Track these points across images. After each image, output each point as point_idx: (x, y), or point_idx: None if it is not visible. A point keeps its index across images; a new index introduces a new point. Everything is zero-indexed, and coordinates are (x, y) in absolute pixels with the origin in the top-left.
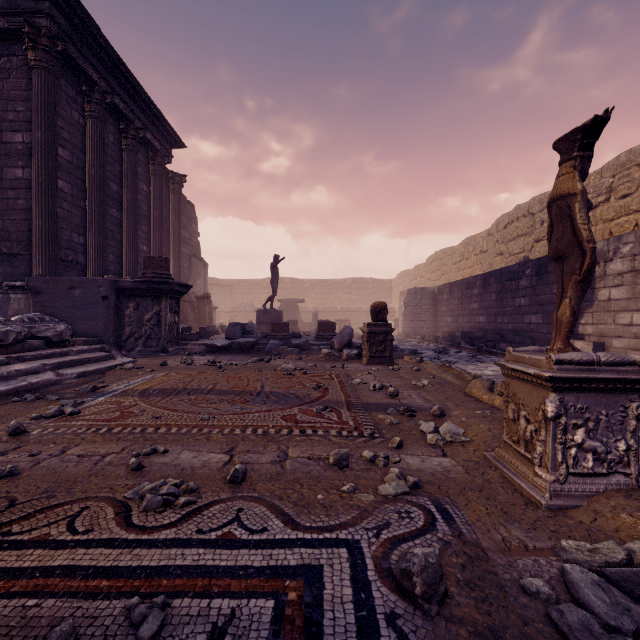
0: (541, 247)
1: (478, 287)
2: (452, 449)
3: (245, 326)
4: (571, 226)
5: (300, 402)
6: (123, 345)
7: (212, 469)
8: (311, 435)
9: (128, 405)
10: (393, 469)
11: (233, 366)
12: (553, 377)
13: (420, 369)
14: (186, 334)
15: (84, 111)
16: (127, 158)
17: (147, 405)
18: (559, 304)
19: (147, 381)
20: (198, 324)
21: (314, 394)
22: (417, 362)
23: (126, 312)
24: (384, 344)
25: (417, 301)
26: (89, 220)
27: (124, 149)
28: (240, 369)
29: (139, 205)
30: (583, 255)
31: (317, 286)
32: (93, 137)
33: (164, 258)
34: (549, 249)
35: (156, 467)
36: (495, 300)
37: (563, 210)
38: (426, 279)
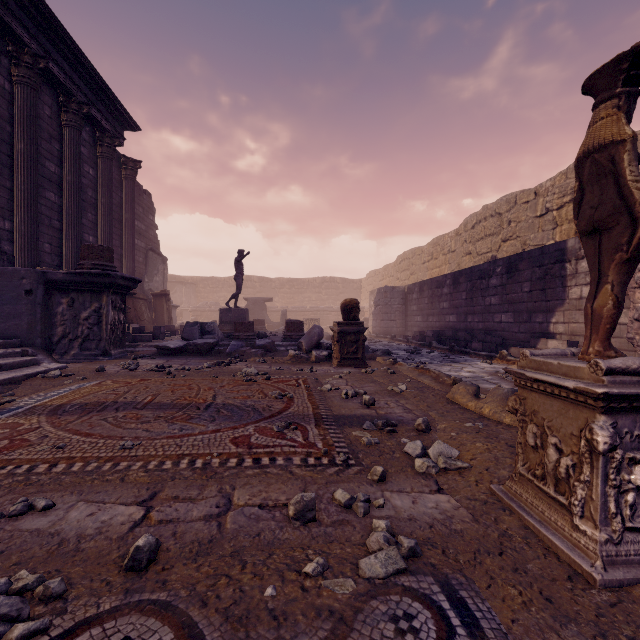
0: (508, 247)
1: (448, 286)
2: (448, 480)
3: (204, 326)
4: (615, 186)
5: (258, 417)
6: (54, 348)
7: (110, 538)
8: (267, 466)
9: (26, 429)
10: (378, 522)
11: (185, 371)
12: (609, 394)
13: (395, 371)
14: (136, 335)
15: (11, 75)
16: (68, 135)
17: (53, 428)
18: (595, 292)
19: (70, 393)
20: (155, 324)
21: (276, 405)
22: (391, 364)
23: (58, 309)
24: (356, 344)
25: (387, 300)
26: (17, 202)
27: (64, 125)
28: (193, 375)
29: (84, 190)
30: (633, 224)
31: (286, 285)
32: (22, 106)
33: (106, 247)
34: (580, 220)
35: (18, 541)
36: (465, 299)
37: (603, 165)
38: (395, 279)
